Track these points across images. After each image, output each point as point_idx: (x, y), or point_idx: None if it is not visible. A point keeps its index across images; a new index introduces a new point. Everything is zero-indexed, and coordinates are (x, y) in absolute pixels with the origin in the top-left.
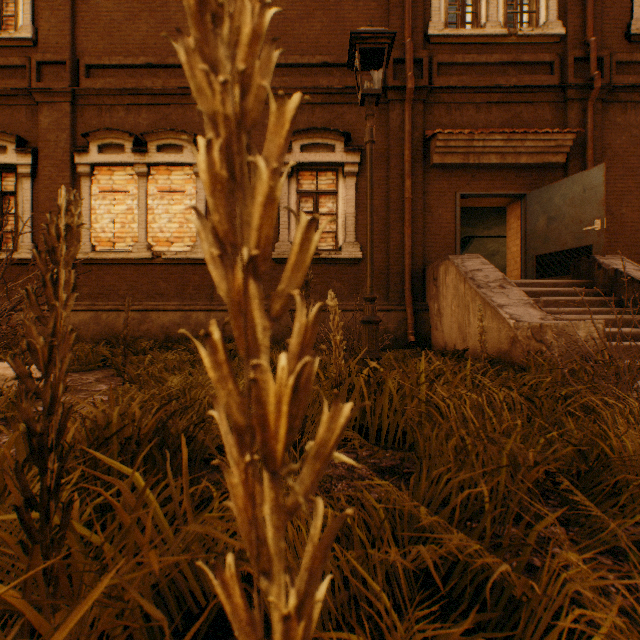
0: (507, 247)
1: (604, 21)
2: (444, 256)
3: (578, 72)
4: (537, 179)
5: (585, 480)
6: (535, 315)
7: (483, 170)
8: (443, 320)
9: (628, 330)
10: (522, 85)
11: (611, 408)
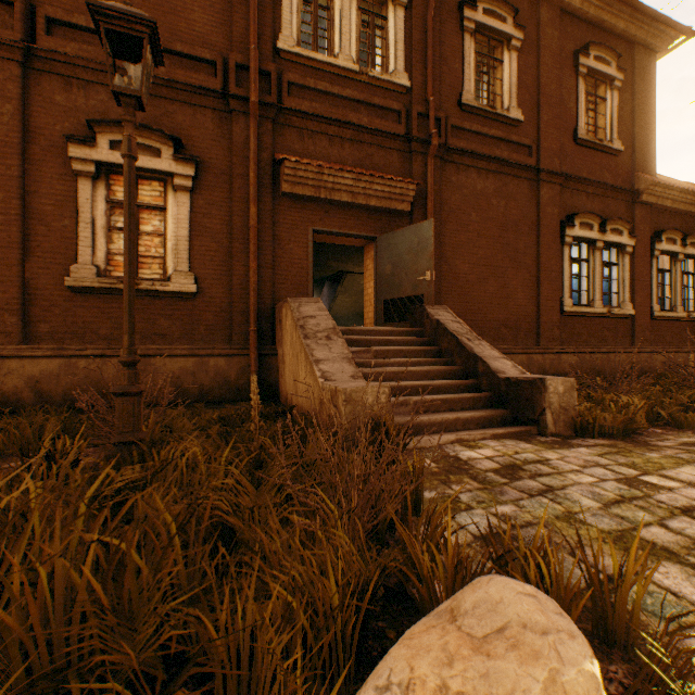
0: (365, 288)
1: (443, 85)
2: (297, 295)
3: (422, 127)
4: (387, 224)
5: (177, 679)
6: (348, 372)
7: (337, 207)
8: (285, 368)
9: (435, 382)
10: (372, 127)
11: (290, 532)
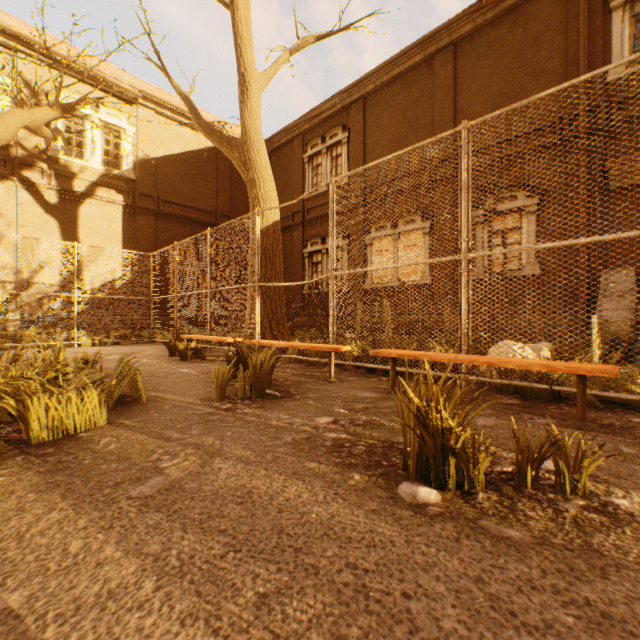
0: None
1: None
2: (627, 264)
3: None
4: None
5: None
6: (622, 316)
7: None
8: None
9: None
10: None
11: None
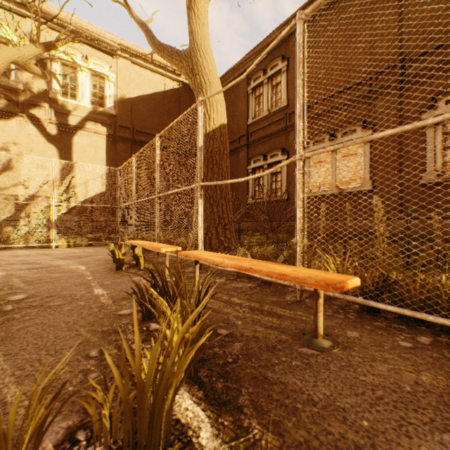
0: None
1: None
2: None
3: None
4: None
5: None
6: None
7: None
8: None
9: None
10: None
11: None
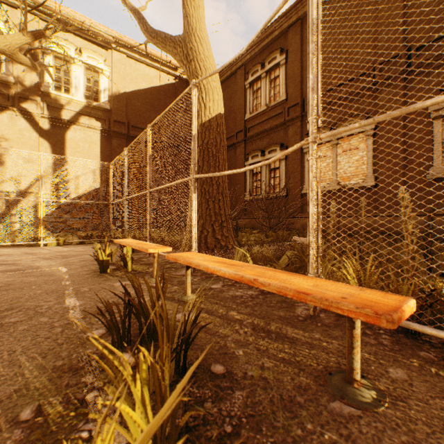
0: None
1: None
2: None
3: None
4: None
5: None
6: None
7: None
8: None
9: None
10: None
11: None
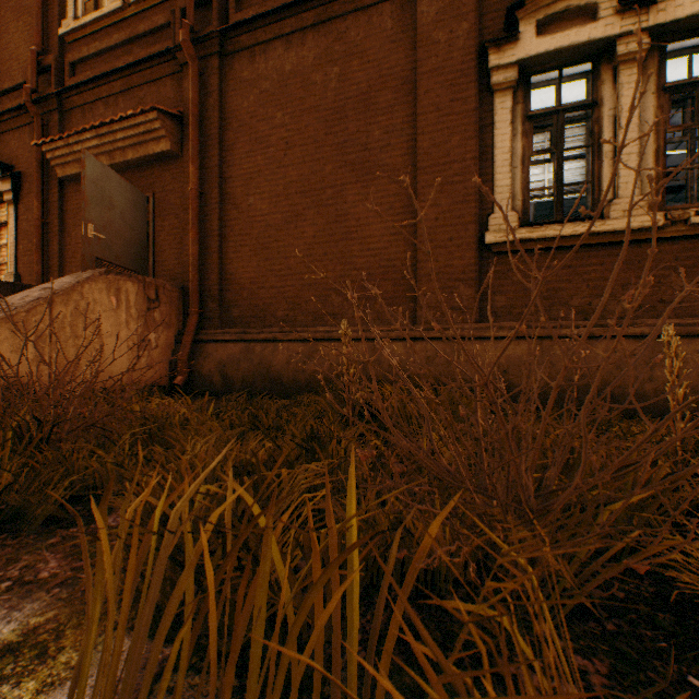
0: None
1: None
2: None
3: (194, 25)
4: (161, 176)
5: None
6: None
7: None
8: None
9: None
10: (126, 64)
11: None
